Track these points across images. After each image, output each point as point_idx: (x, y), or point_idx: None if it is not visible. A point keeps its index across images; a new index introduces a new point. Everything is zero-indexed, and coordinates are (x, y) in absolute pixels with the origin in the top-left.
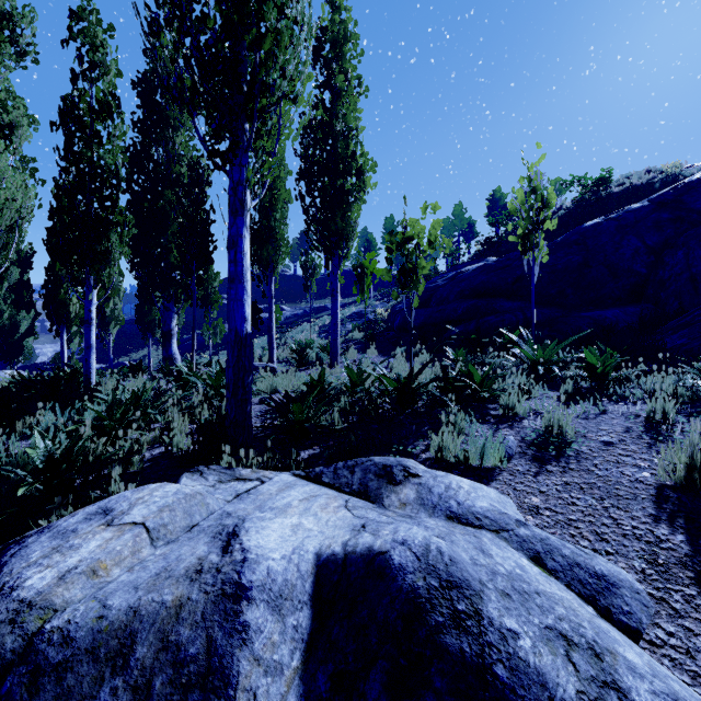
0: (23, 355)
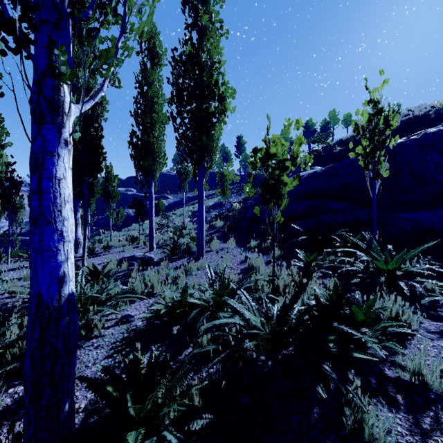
0: None
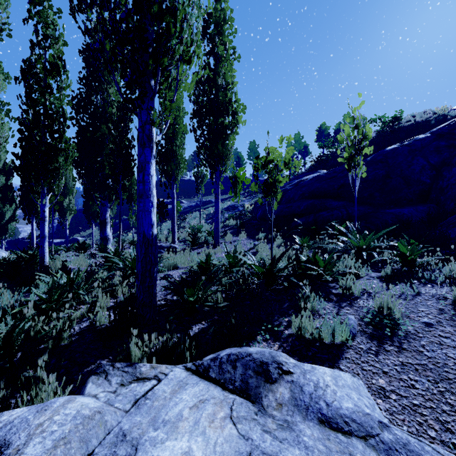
0: (8, 233)
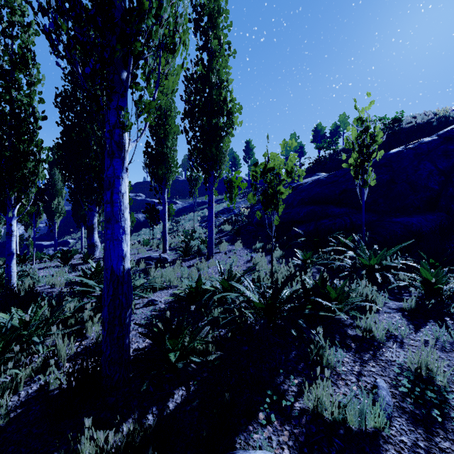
0: None
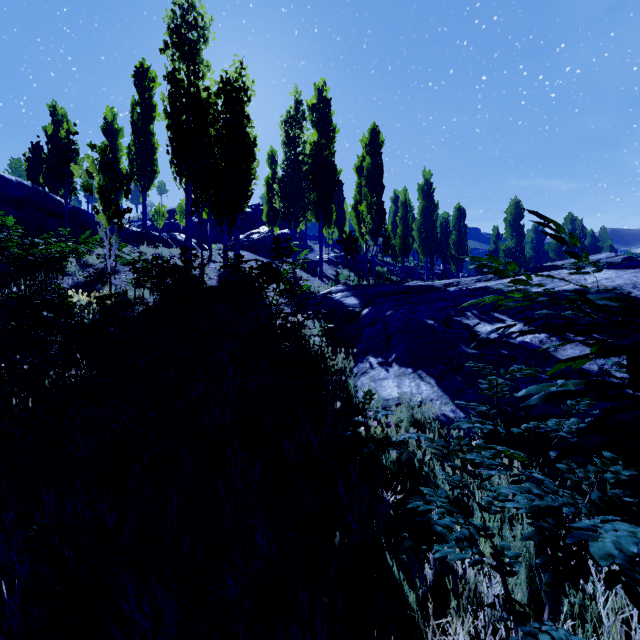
0: None
